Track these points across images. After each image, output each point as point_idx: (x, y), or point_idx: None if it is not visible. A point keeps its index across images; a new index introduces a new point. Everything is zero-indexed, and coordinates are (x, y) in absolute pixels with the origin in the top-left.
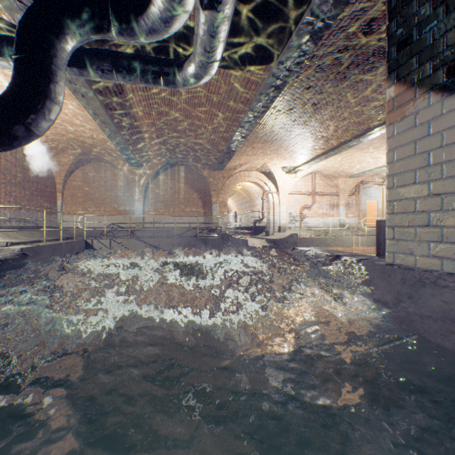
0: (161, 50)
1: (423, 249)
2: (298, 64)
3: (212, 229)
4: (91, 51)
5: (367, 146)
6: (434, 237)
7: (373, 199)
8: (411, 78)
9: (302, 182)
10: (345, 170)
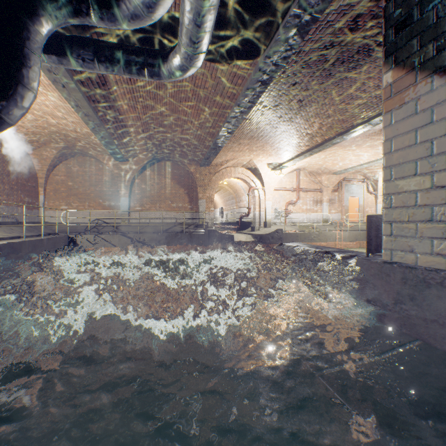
0: (146, 41)
1: (425, 247)
2: (284, 58)
3: (198, 224)
4: (71, 38)
5: (350, 143)
6: (438, 233)
7: (355, 195)
8: (412, 61)
9: (287, 178)
10: (328, 167)
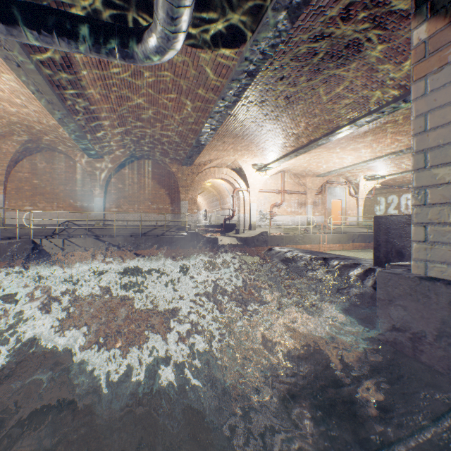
0: (116, 16)
1: None
2: (273, 46)
3: (180, 227)
4: (22, 4)
5: (334, 145)
6: None
7: (338, 198)
8: None
9: (272, 180)
10: (312, 169)
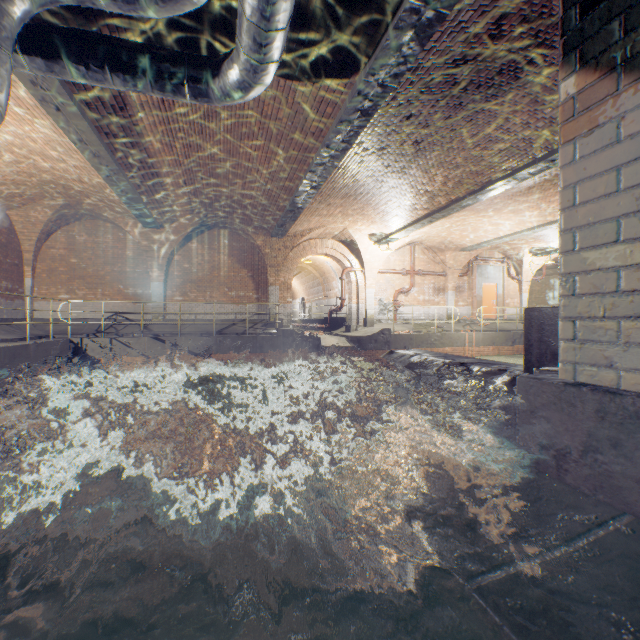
0: (186, 42)
1: (634, 359)
2: (396, 76)
3: (268, 322)
4: (66, 32)
5: (485, 207)
6: None
7: (491, 281)
8: (611, 57)
9: (397, 256)
10: (454, 240)
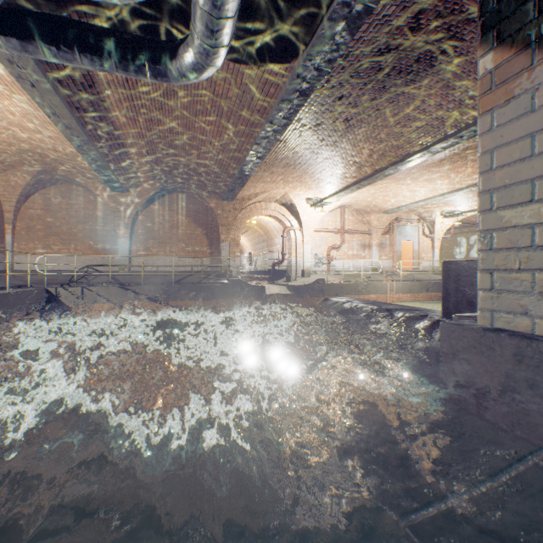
0: (147, 28)
1: None
2: (329, 62)
3: (220, 273)
4: (39, 16)
5: (404, 176)
6: None
7: (409, 239)
8: (526, 35)
9: (330, 217)
10: (378, 204)
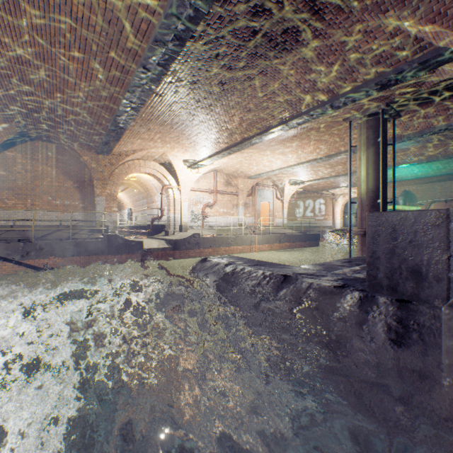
0: None
1: None
2: (207, 1)
3: (93, 228)
4: None
5: (266, 147)
6: None
7: (266, 200)
8: None
9: (204, 179)
10: (244, 170)
